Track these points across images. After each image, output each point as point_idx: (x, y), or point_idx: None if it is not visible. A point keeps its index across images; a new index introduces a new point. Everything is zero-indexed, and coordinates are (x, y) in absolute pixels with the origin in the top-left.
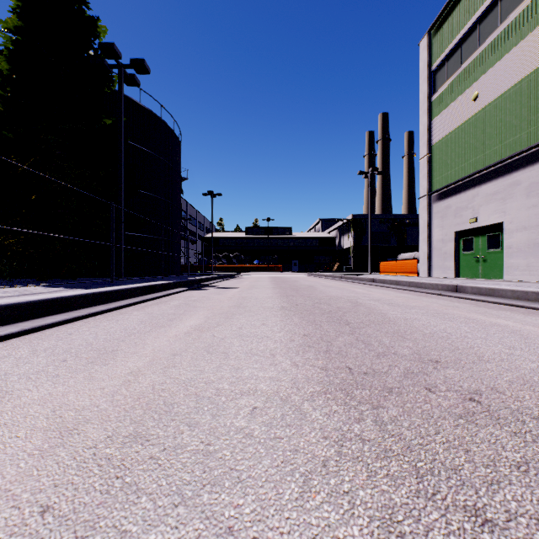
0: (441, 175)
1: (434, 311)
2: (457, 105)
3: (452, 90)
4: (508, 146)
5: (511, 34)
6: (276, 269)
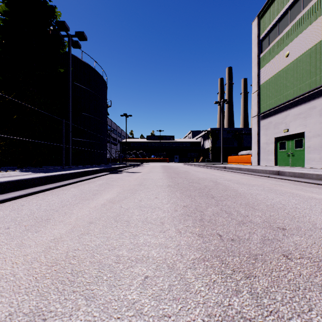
0: (266, 103)
1: (268, 188)
2: (276, 60)
3: (273, 51)
4: (308, 85)
5: (310, 15)
6: (165, 160)
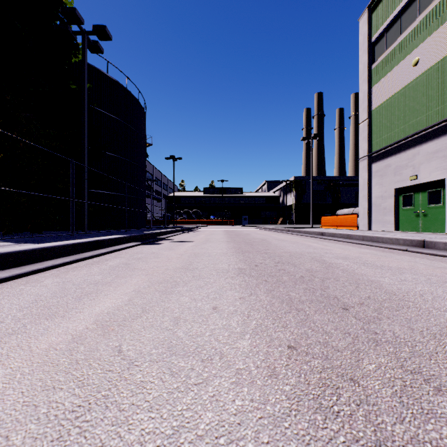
0: (381, 137)
1: (435, 277)
2: (397, 72)
3: (392, 58)
4: None
5: None
6: (229, 223)
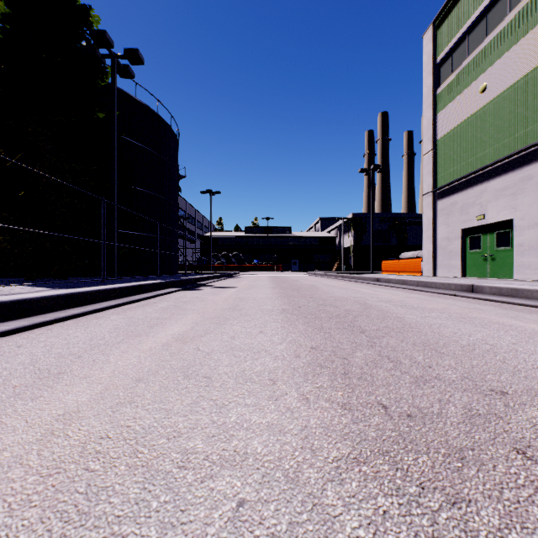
0: (446, 171)
1: (457, 314)
2: (464, 98)
3: (458, 83)
4: (519, 139)
5: (522, 21)
6: (276, 268)
